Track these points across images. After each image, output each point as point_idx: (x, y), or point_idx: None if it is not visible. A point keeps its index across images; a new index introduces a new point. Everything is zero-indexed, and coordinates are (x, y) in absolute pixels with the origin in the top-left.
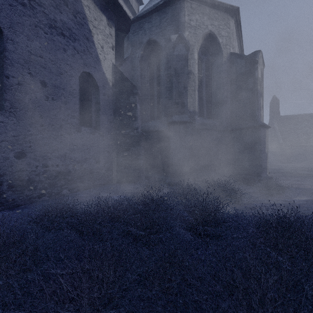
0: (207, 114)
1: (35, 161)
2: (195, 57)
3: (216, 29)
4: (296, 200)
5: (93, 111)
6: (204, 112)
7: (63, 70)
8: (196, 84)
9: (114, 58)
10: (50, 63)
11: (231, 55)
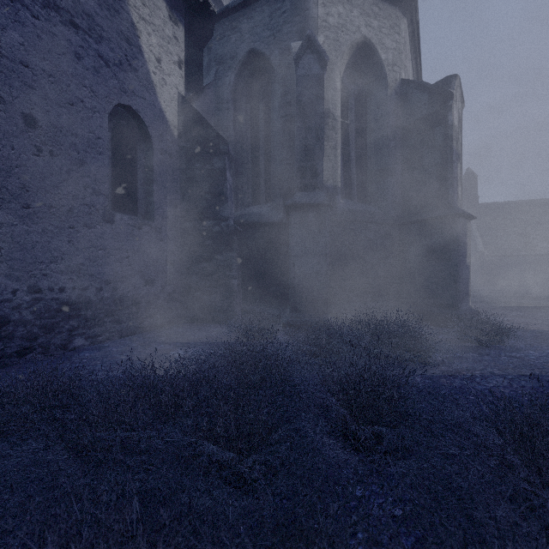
0: (358, 194)
1: (12, 280)
2: (337, 86)
3: (375, 35)
4: (532, 354)
5: (140, 183)
6: (353, 190)
7: (74, 97)
8: (338, 137)
9: (183, 84)
10: (46, 80)
11: (403, 83)
